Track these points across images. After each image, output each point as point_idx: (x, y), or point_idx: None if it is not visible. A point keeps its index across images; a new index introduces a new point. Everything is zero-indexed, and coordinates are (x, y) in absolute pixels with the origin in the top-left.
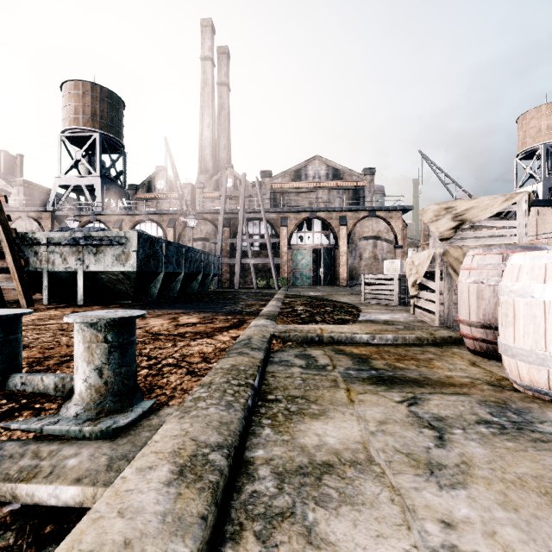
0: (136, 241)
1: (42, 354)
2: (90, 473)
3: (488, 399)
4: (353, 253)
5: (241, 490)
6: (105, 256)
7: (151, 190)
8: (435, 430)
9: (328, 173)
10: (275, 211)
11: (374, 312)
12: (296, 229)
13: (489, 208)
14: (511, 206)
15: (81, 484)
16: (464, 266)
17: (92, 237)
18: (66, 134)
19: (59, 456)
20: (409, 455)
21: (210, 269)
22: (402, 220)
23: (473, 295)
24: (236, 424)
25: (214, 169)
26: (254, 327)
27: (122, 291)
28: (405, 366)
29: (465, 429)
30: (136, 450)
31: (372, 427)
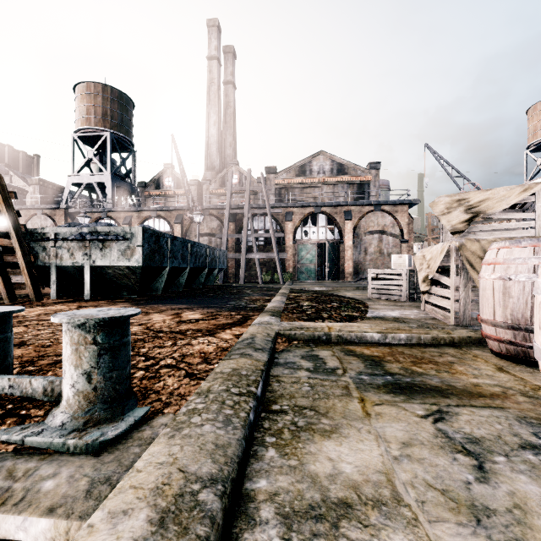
0: (141, 236)
1: (37, 352)
2: (66, 500)
3: (528, 415)
4: (358, 247)
5: (239, 540)
6: (111, 251)
7: (159, 187)
8: (471, 457)
9: (332, 168)
10: (280, 206)
11: (383, 308)
12: (300, 224)
13: (505, 199)
14: (530, 197)
15: (54, 515)
16: (487, 261)
17: (99, 232)
18: (79, 134)
19: (36, 477)
20: (445, 493)
21: (216, 264)
22: (408, 214)
23: (499, 292)
24: (235, 447)
25: (220, 166)
26: (258, 324)
27: (128, 286)
28: (424, 370)
29: (508, 455)
30: (122, 471)
31: (394, 450)
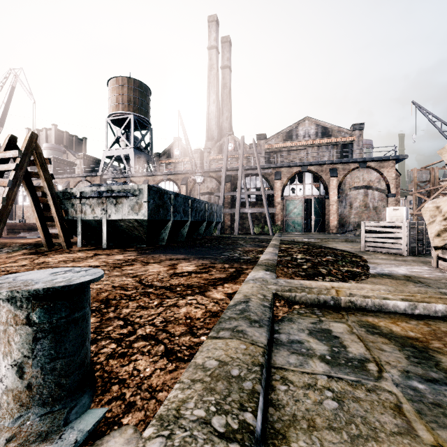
0: (147, 193)
1: None
2: None
3: None
4: (343, 202)
5: None
6: (123, 206)
7: (170, 156)
8: None
9: (317, 132)
10: (269, 167)
11: (384, 263)
12: (288, 182)
13: None
14: None
15: None
16: None
17: (113, 190)
18: (111, 118)
19: None
20: None
21: (213, 217)
22: (395, 169)
23: None
24: None
25: (218, 136)
26: (251, 281)
27: (138, 237)
28: None
29: None
30: None
31: None
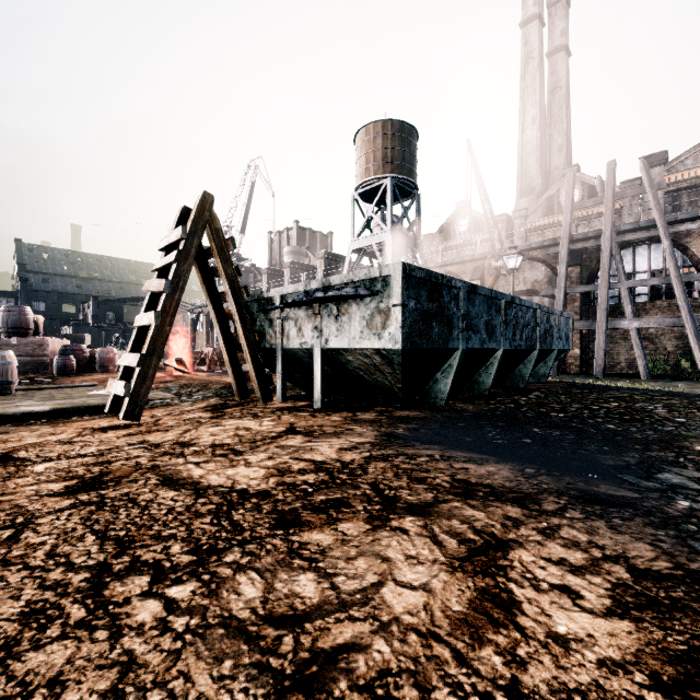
0: (400, 284)
1: None
2: None
3: None
4: None
5: None
6: (350, 320)
7: (449, 236)
8: None
9: None
10: (694, 217)
11: None
12: None
13: None
14: None
15: None
16: None
17: (332, 287)
18: (359, 191)
19: None
20: None
21: (552, 341)
22: None
23: None
24: None
25: (542, 185)
26: None
27: (384, 387)
28: None
29: None
30: None
31: None
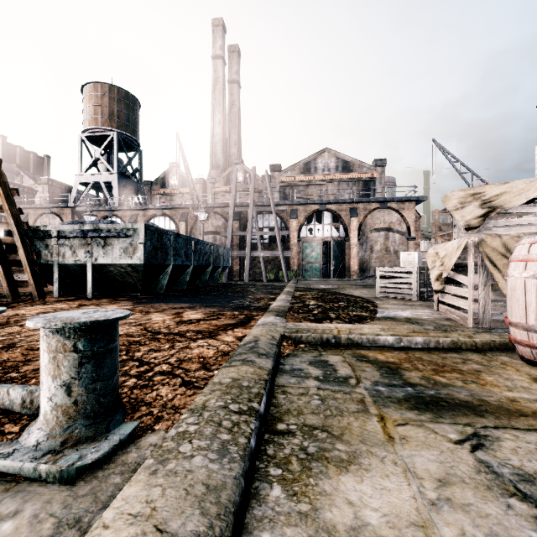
0: (143, 233)
1: (25, 356)
2: None
3: None
4: (363, 245)
5: None
6: (113, 249)
7: (165, 185)
8: (530, 503)
9: (337, 166)
10: (284, 204)
11: (392, 308)
12: (305, 222)
13: (524, 193)
14: None
15: None
16: (517, 257)
17: (101, 230)
18: (86, 134)
19: None
20: None
21: (220, 262)
22: (415, 211)
23: (532, 292)
24: (230, 490)
25: (225, 164)
26: (261, 325)
27: (131, 284)
28: (448, 380)
29: None
30: (96, 510)
31: (429, 491)
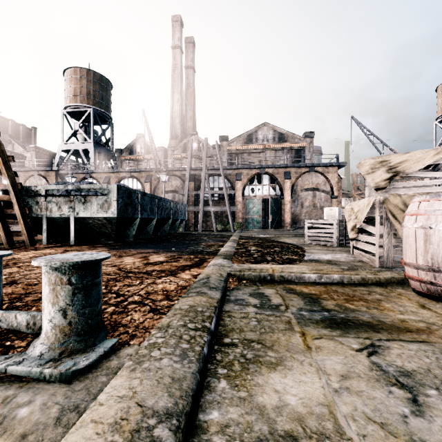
0: (116, 192)
1: (25, 290)
2: (37, 427)
3: None
4: (295, 202)
5: None
6: (92, 205)
7: (133, 153)
8: (405, 390)
9: (274, 137)
10: (231, 168)
11: (317, 252)
12: (248, 183)
13: (421, 161)
14: None
15: None
16: (410, 212)
17: (81, 189)
18: (67, 109)
19: (13, 404)
20: (384, 427)
21: (178, 215)
22: (337, 174)
23: (421, 239)
24: (189, 381)
25: (182, 135)
26: (212, 266)
27: (106, 234)
28: (356, 307)
29: (439, 389)
30: (89, 399)
31: (334, 382)
